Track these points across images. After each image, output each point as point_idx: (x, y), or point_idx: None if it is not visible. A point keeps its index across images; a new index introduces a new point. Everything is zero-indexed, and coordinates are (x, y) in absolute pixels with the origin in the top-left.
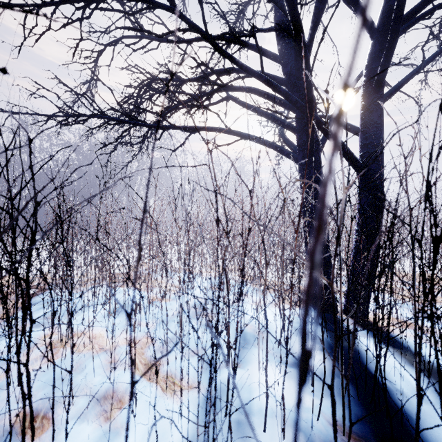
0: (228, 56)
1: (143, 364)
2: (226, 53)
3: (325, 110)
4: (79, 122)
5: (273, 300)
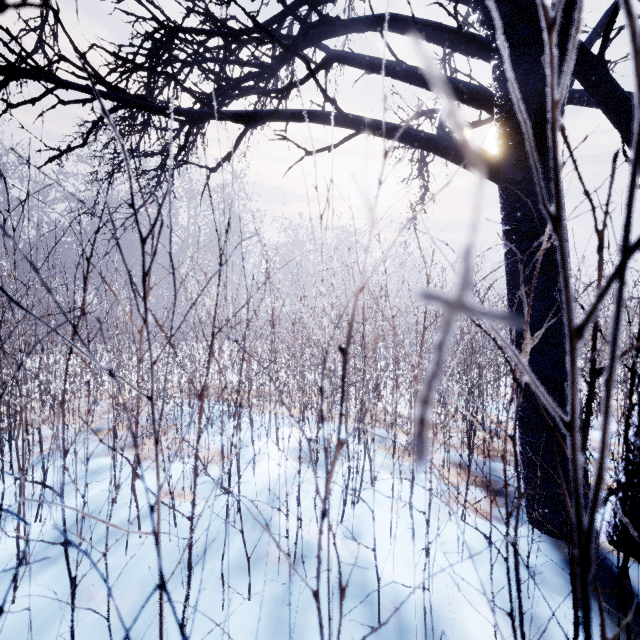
0: None
1: None
2: None
3: None
4: None
5: None
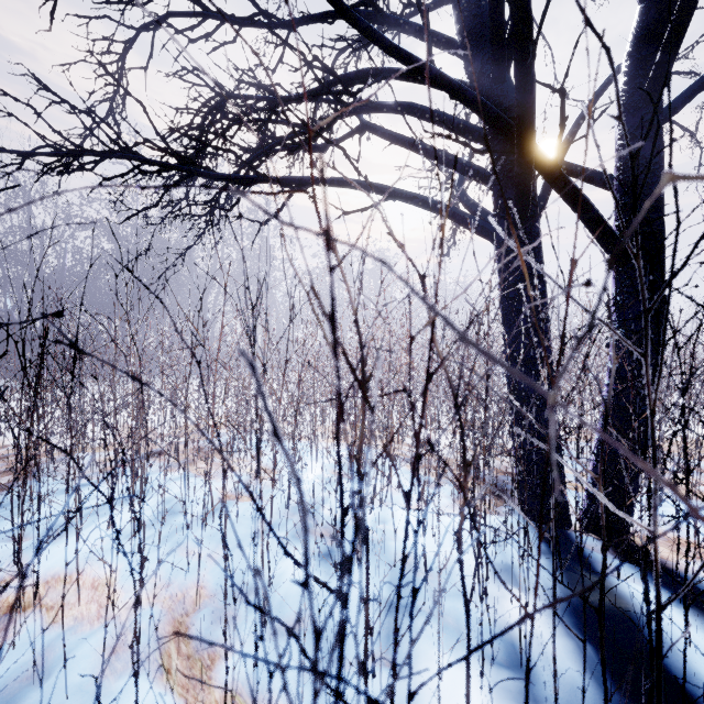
0: (364, 27)
1: (184, 659)
2: (360, 21)
3: (613, 70)
4: (81, 166)
5: (524, 618)
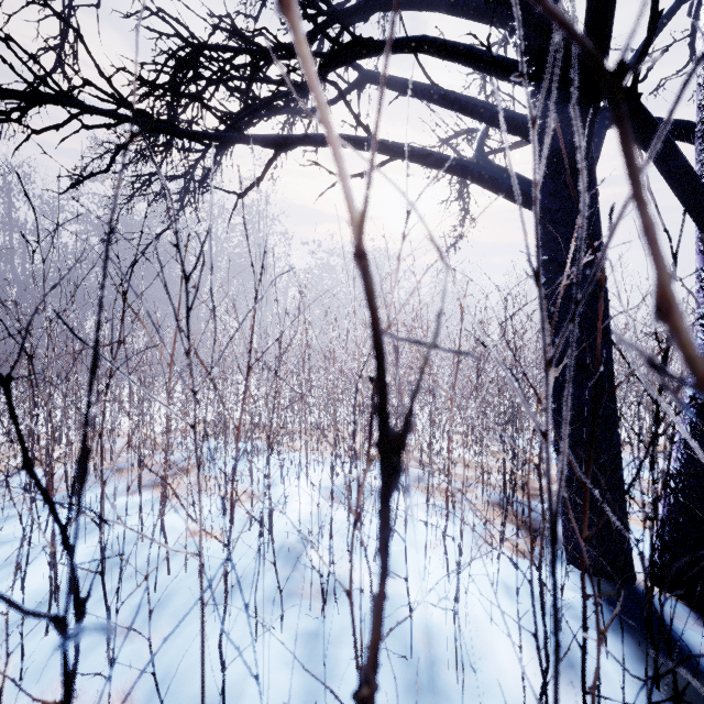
0: None
1: None
2: None
3: None
4: None
5: None
